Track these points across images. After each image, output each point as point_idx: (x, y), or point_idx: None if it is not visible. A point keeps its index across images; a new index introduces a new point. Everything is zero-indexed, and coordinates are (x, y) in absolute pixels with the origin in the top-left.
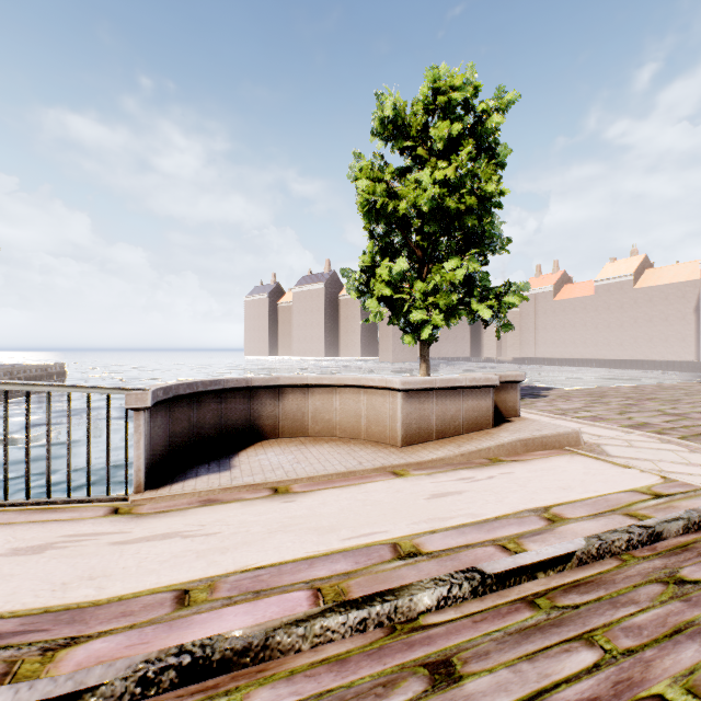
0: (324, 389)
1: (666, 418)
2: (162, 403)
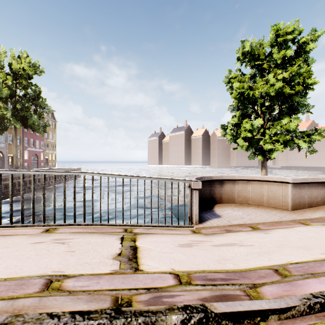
0: (243, 181)
1: None
2: None
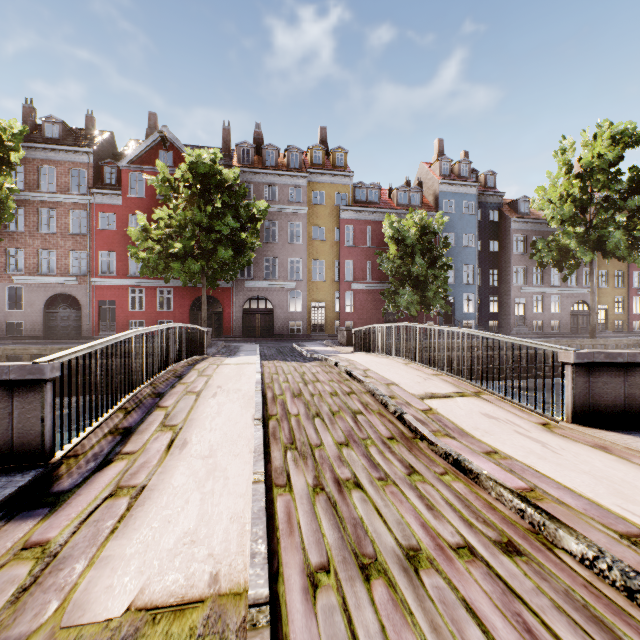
0: None
1: None
2: (610, 366)
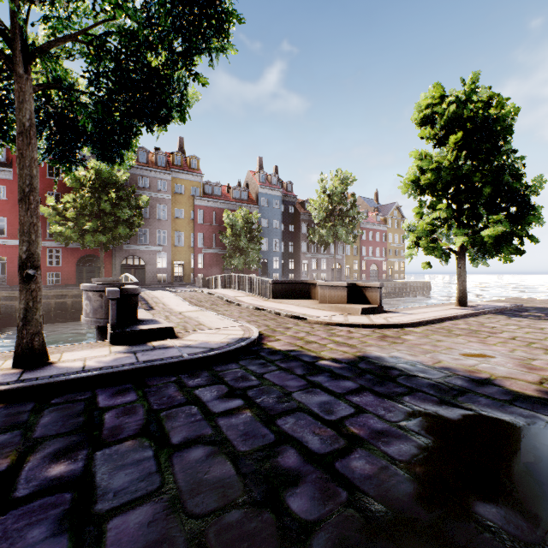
0: None
1: (547, 339)
2: (281, 284)
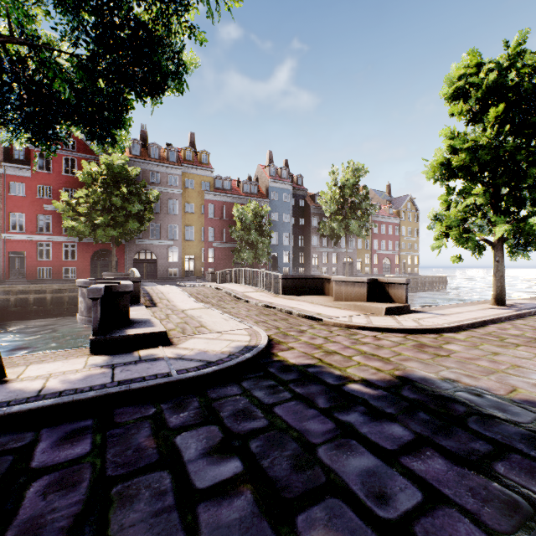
0: None
1: None
2: (292, 279)
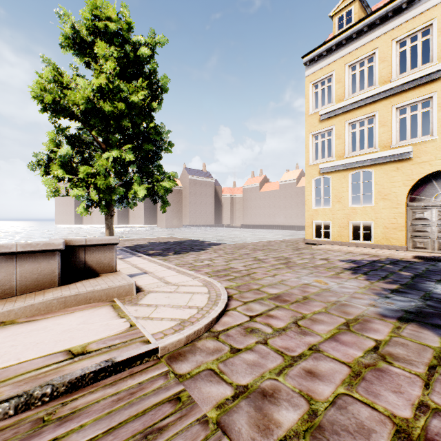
0: None
1: (249, 263)
2: None
